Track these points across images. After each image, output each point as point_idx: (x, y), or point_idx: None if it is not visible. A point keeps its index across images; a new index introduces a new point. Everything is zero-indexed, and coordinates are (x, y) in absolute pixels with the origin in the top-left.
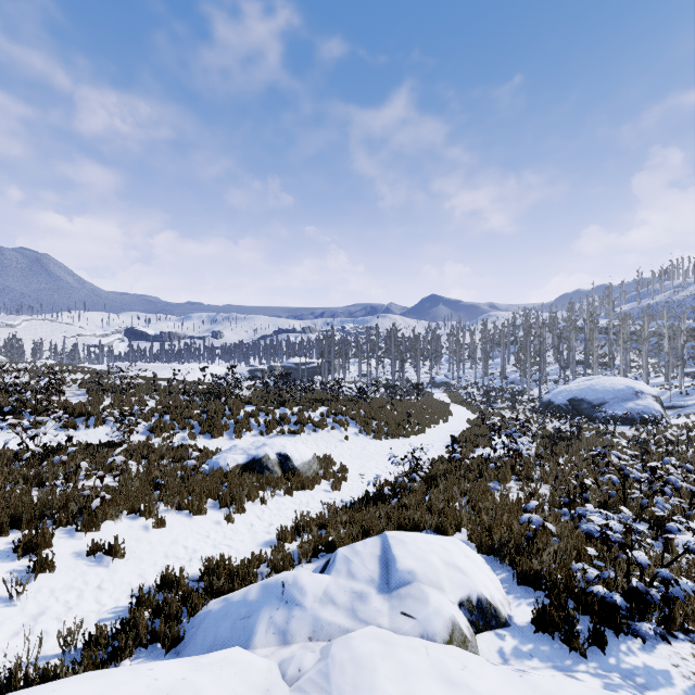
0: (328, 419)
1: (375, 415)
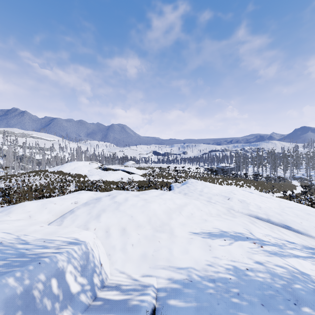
0: (244, 185)
1: (260, 185)
